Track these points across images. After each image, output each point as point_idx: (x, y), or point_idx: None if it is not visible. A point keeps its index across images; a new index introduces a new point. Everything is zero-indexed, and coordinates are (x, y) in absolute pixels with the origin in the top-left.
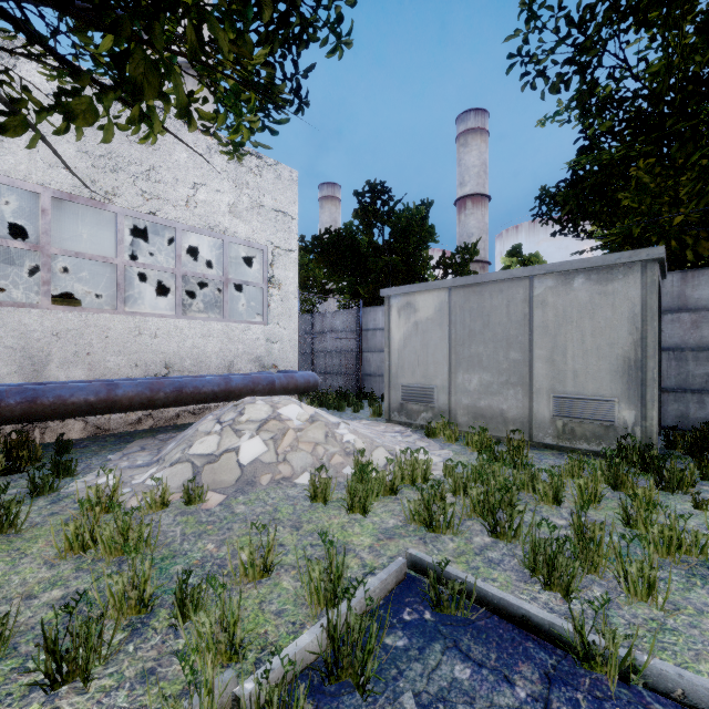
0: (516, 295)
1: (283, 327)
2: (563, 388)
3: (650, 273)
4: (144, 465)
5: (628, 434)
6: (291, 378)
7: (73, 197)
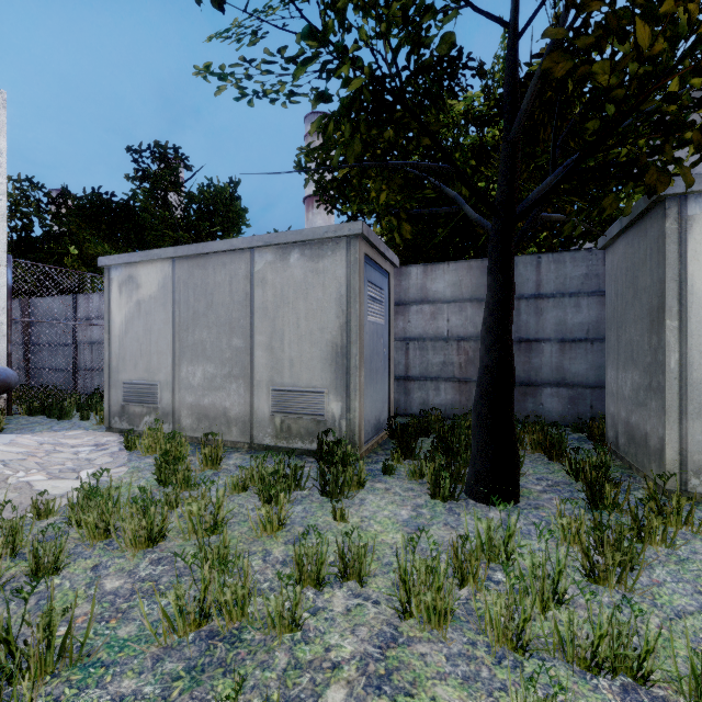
0: (239, 270)
1: None
2: (281, 379)
3: (354, 250)
4: None
5: (331, 429)
6: None
7: None
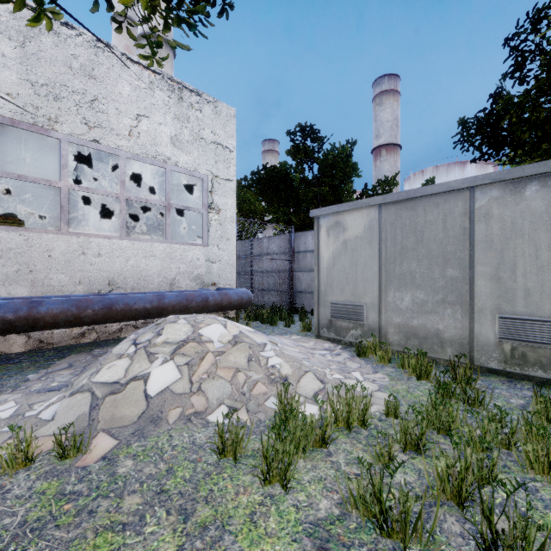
0: (454, 208)
1: (221, 248)
2: (511, 308)
3: None
4: (55, 389)
5: None
6: (225, 295)
7: (15, 122)
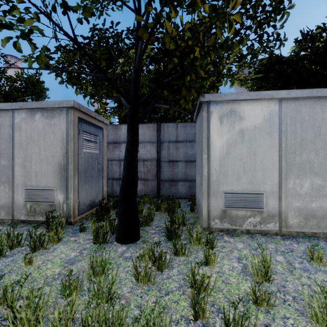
0: (5, 121)
1: None
2: (30, 183)
3: (70, 115)
4: None
5: (55, 209)
6: None
7: None
